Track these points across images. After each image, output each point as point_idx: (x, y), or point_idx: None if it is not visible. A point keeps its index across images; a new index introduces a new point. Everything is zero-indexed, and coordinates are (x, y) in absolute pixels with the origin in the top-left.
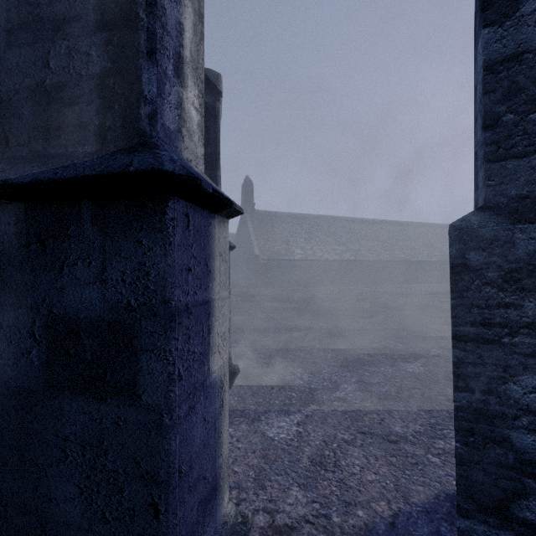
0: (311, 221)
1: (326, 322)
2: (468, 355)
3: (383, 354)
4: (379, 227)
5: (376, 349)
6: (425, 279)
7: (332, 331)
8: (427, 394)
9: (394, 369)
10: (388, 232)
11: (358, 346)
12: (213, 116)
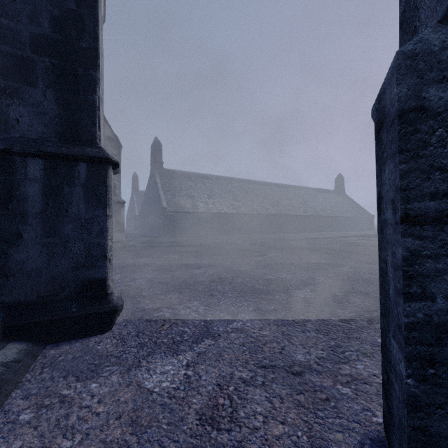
0: (213, 180)
1: (224, 261)
2: (426, 244)
3: (277, 284)
4: (268, 188)
5: (270, 280)
6: (302, 229)
7: (230, 267)
8: (321, 316)
9: (288, 296)
10: (274, 192)
11: (254, 278)
12: (90, 5)
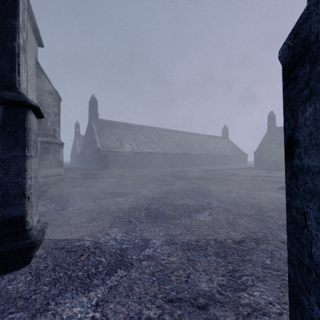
0: (136, 128)
1: (143, 189)
2: None
3: (182, 209)
4: (176, 134)
5: (177, 205)
6: (199, 164)
7: (147, 195)
8: (218, 239)
9: (191, 220)
10: (180, 137)
11: (165, 204)
12: None
